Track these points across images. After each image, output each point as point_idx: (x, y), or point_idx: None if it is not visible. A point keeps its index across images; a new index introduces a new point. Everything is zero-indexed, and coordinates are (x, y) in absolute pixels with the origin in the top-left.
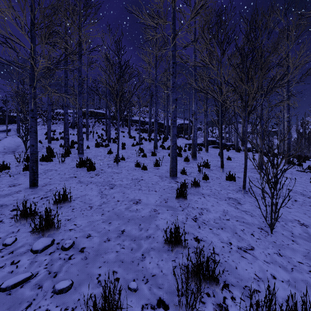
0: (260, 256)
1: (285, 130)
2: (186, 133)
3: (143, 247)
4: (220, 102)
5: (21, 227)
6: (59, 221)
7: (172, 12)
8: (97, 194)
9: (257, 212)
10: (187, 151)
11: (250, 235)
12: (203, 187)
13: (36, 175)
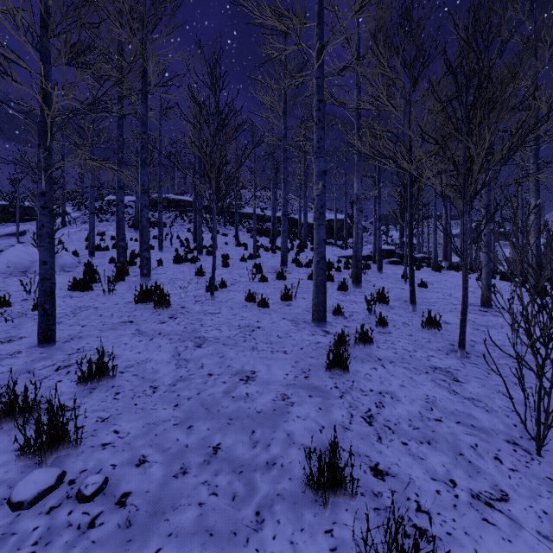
0: (526, 520)
1: (531, 230)
2: (340, 237)
3: (259, 491)
4: (409, 178)
5: (1, 439)
6: (84, 424)
7: (317, 2)
8: (169, 358)
9: (498, 401)
10: (342, 270)
11: (493, 461)
12: (380, 343)
13: (52, 321)
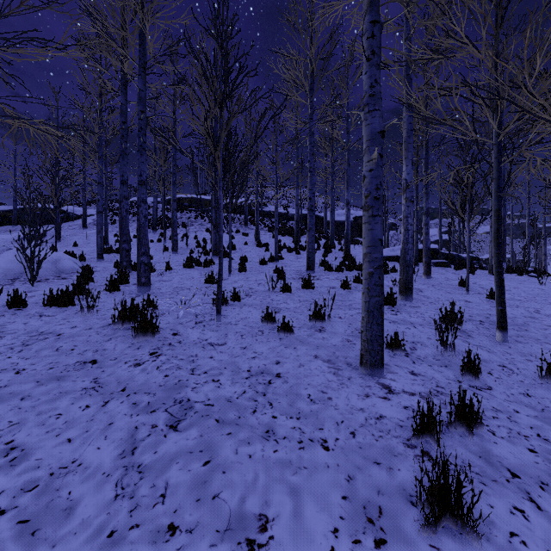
0: None
1: None
2: None
3: None
4: (496, 148)
5: None
6: None
7: None
8: (112, 461)
9: None
10: None
11: None
12: (489, 420)
13: None
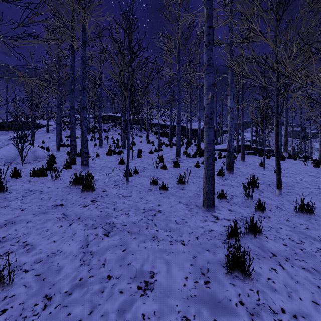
0: None
1: None
2: None
3: None
4: (276, 91)
5: None
6: None
7: None
8: (77, 250)
9: None
10: (217, 159)
11: None
12: (266, 232)
13: None
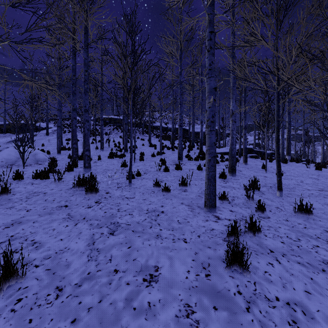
0: None
1: None
2: None
3: None
4: (277, 95)
5: None
6: None
7: None
8: (84, 247)
9: None
10: (219, 162)
11: None
12: (265, 230)
13: None
